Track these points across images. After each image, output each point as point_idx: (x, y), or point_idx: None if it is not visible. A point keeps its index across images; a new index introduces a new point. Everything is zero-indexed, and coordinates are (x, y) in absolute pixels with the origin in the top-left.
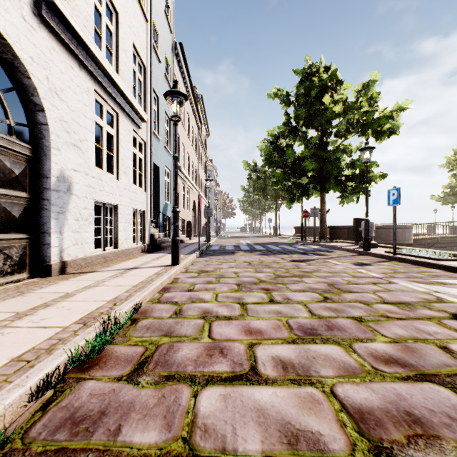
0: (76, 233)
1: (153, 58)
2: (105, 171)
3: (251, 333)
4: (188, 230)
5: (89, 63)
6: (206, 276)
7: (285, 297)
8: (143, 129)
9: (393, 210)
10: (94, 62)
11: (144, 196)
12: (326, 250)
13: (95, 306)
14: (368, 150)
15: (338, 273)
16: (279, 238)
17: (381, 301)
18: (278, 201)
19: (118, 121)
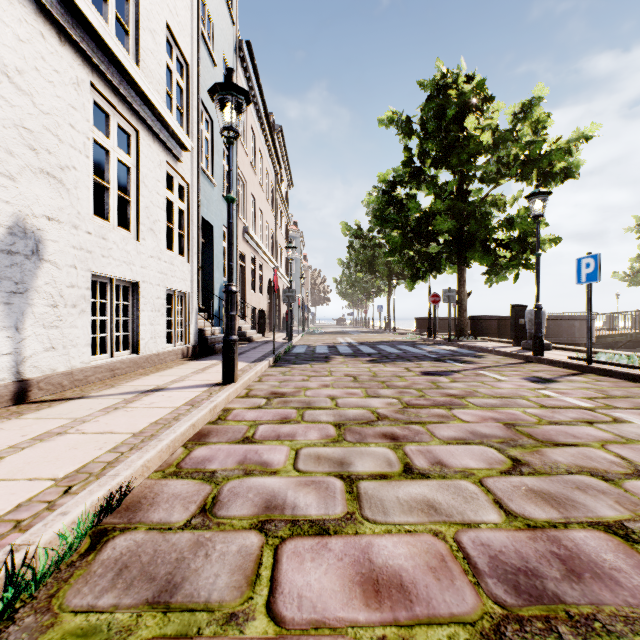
0: (51, 330)
1: (203, 56)
2: (114, 224)
3: (379, 594)
4: (261, 323)
5: (79, 35)
6: (281, 406)
7: (433, 458)
8: (186, 164)
9: (588, 290)
10: (89, 34)
11: (187, 269)
12: (472, 355)
13: (17, 498)
14: (541, 196)
15: (511, 398)
16: (394, 334)
17: (634, 471)
18: (392, 280)
19: (140, 145)
